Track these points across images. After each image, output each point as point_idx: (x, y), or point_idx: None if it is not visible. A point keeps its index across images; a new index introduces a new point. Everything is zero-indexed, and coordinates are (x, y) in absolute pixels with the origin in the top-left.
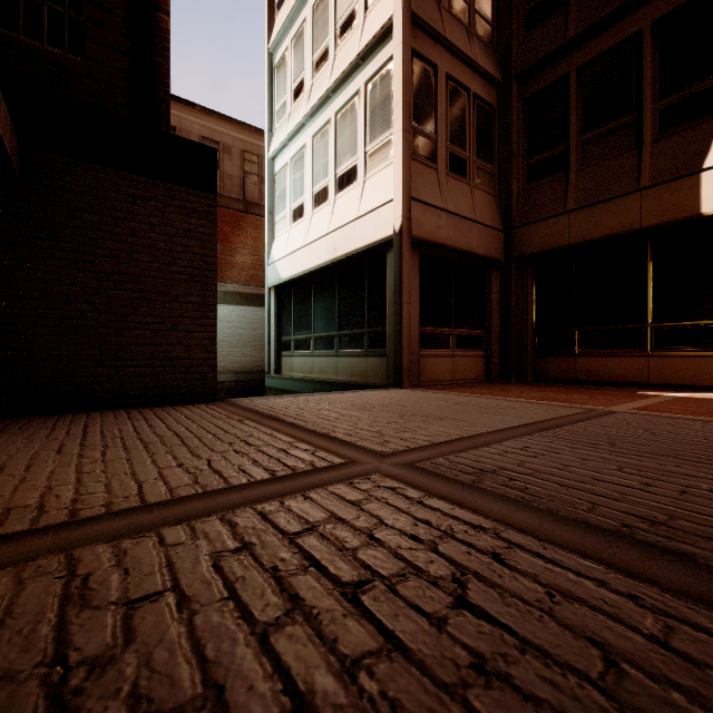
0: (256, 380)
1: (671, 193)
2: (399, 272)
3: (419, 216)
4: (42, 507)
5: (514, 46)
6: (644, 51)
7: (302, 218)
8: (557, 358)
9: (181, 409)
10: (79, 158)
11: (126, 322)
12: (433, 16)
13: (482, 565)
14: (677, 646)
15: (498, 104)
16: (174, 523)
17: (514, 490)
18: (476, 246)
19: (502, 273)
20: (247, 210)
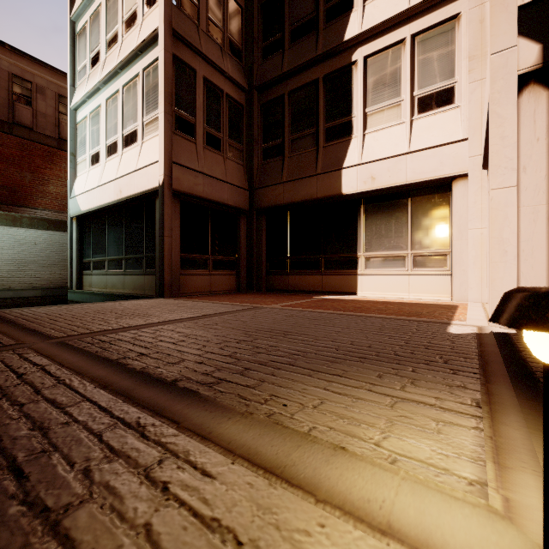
0: (66, 295)
1: (330, 179)
2: (162, 214)
3: (179, 175)
4: None
5: (255, 67)
6: (319, 92)
7: (98, 163)
8: (279, 276)
9: None
10: None
11: None
12: (192, 34)
13: (5, 378)
14: (44, 391)
15: (246, 103)
16: None
17: (100, 349)
18: (227, 199)
19: (248, 218)
20: (61, 147)
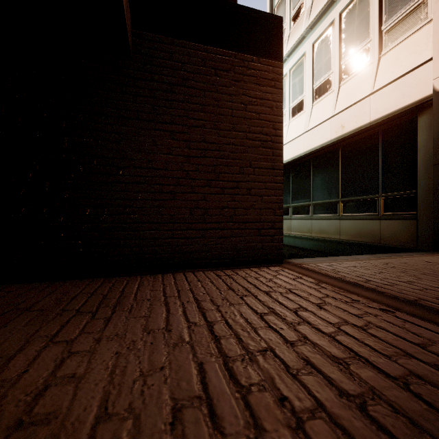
0: None
1: None
2: None
3: None
4: None
5: None
6: None
7: (301, 112)
8: None
9: (264, 274)
10: (175, 37)
11: (210, 187)
12: None
13: None
14: None
15: None
16: None
17: None
18: None
19: None
20: None
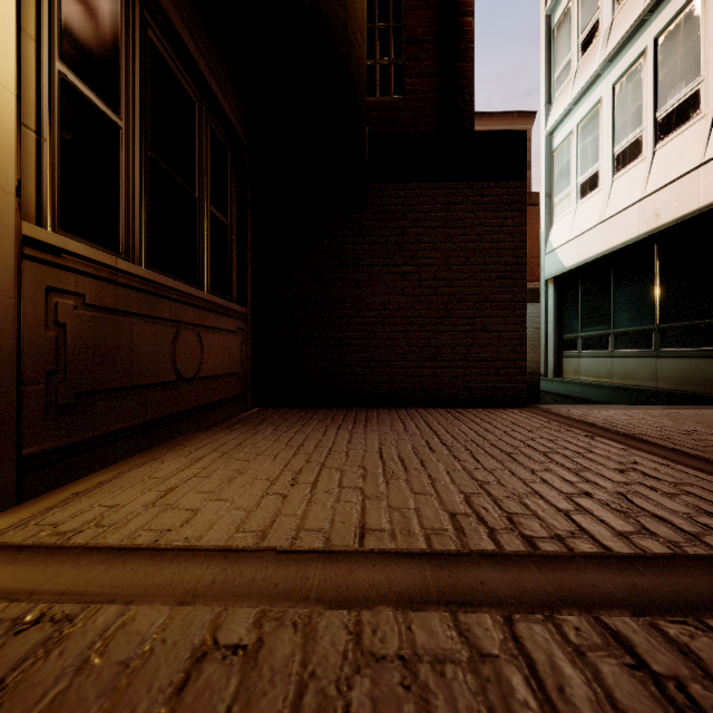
0: None
1: None
2: None
3: None
4: (483, 520)
5: None
6: None
7: (595, 190)
8: None
9: (496, 413)
10: (406, 181)
11: (441, 325)
12: None
13: None
14: None
15: None
16: (710, 609)
17: None
18: None
19: None
20: None
